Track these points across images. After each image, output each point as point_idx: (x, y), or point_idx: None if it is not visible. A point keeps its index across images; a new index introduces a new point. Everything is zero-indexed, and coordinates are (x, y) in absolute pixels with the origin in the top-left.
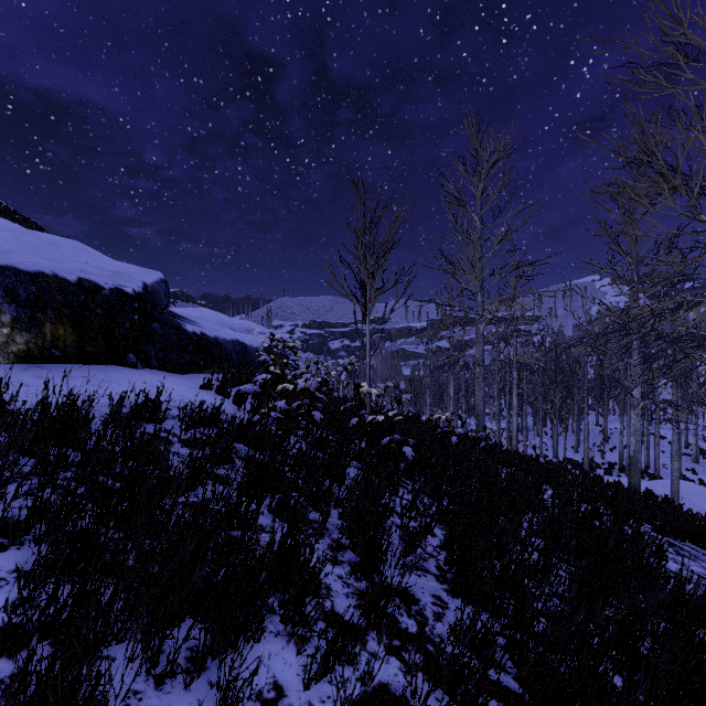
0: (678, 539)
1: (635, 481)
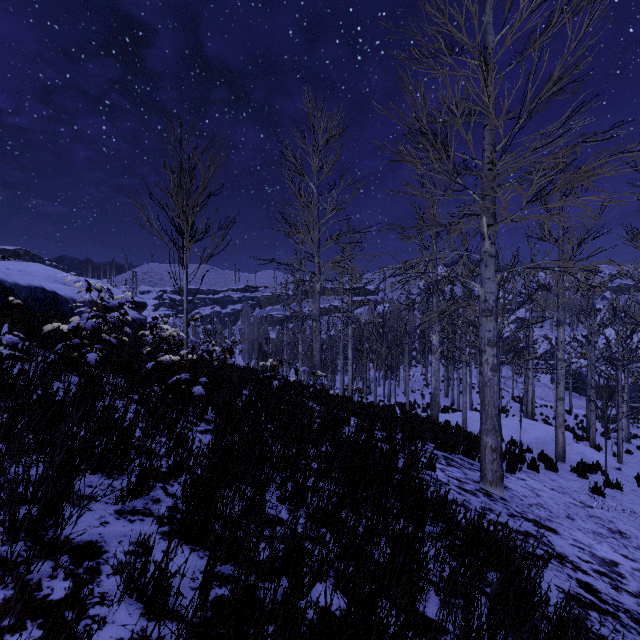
0: (453, 454)
1: (435, 413)
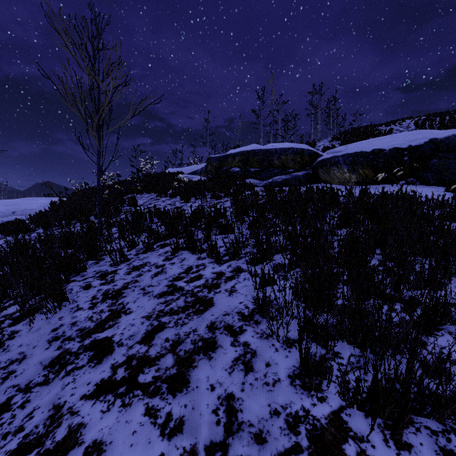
0: None
1: None
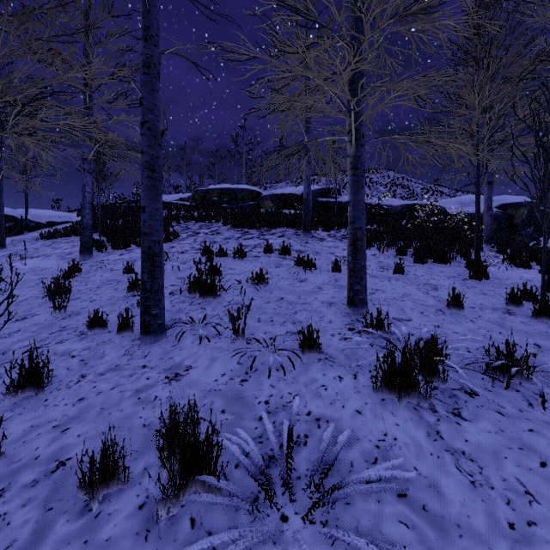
0: None
1: None
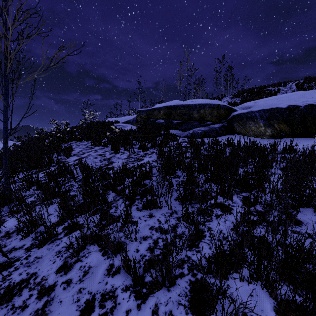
0: None
1: None
